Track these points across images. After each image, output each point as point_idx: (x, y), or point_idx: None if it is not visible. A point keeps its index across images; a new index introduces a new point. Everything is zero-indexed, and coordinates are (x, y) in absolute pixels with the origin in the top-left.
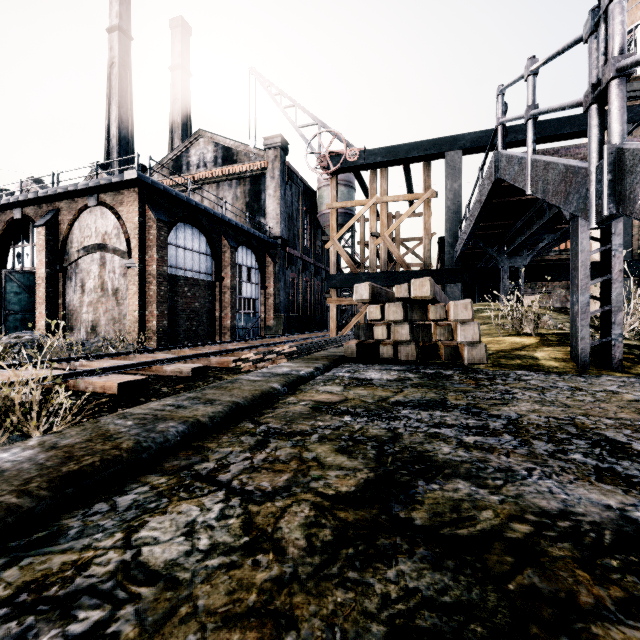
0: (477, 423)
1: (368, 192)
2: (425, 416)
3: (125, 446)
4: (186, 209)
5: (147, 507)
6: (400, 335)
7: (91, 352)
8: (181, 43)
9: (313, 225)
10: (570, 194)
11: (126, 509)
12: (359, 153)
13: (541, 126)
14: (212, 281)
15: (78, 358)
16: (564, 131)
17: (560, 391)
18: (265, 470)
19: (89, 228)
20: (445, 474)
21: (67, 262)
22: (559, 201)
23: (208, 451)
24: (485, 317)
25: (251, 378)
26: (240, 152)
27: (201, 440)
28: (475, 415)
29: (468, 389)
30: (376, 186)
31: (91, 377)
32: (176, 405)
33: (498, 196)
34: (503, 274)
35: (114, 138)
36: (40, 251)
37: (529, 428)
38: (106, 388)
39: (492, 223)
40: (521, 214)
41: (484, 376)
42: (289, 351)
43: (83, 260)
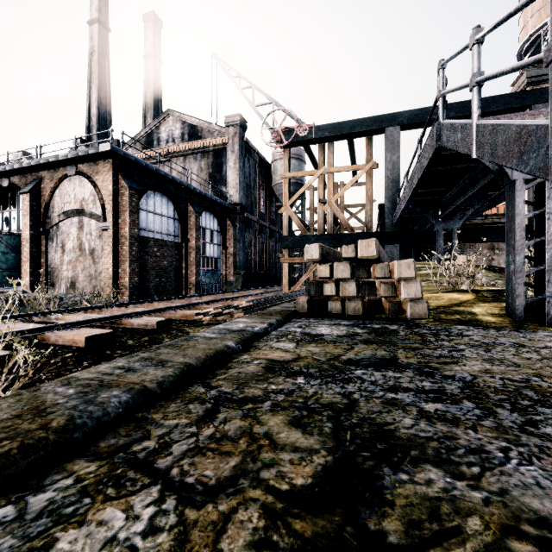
0: (433, 386)
1: (316, 164)
2: (379, 377)
3: (54, 425)
4: (155, 178)
5: (62, 513)
6: (347, 292)
7: (68, 306)
8: (153, 35)
9: (268, 193)
10: (525, 154)
11: (35, 517)
12: (309, 129)
13: (470, 105)
14: (179, 242)
15: (54, 312)
16: (491, 109)
17: (504, 348)
18: (210, 452)
19: (68, 195)
20: (412, 457)
21: (49, 225)
22: (511, 162)
23: (151, 424)
24: (423, 275)
25: (207, 335)
26: (204, 129)
27: (147, 409)
28: (429, 376)
29: (416, 346)
30: (324, 158)
31: (61, 331)
32: (126, 368)
33: (436, 164)
34: (438, 236)
35: (94, 117)
36: (25, 215)
37: (487, 392)
38: (74, 341)
39: (429, 190)
40: (456, 181)
41: (428, 331)
42: (246, 305)
43: (63, 223)
